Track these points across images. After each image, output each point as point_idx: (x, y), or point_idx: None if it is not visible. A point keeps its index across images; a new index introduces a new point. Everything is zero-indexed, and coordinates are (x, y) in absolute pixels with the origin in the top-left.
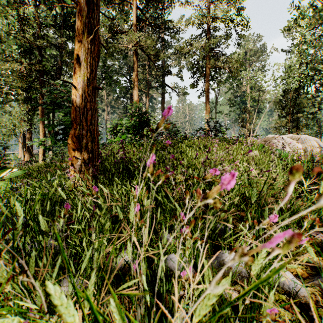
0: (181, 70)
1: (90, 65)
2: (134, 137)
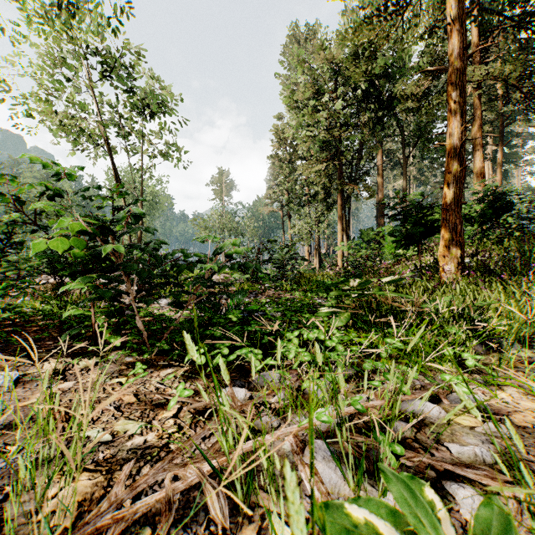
0: None
1: (458, 189)
2: (480, 230)
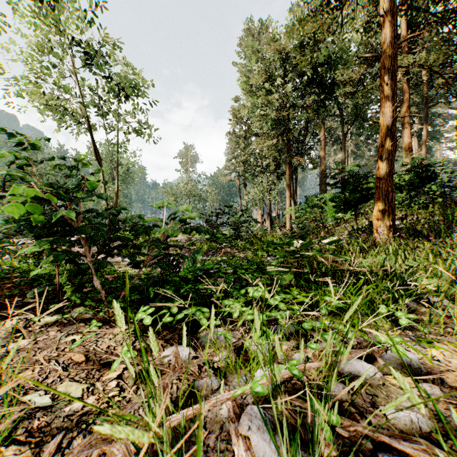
0: None
1: (390, 161)
2: (409, 196)
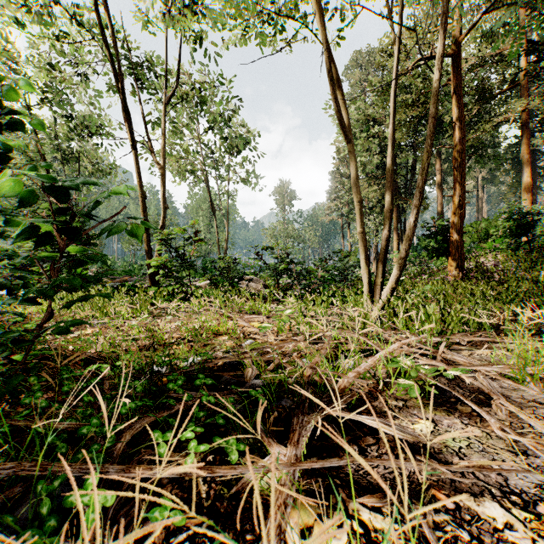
0: None
1: (459, 224)
2: (512, 242)
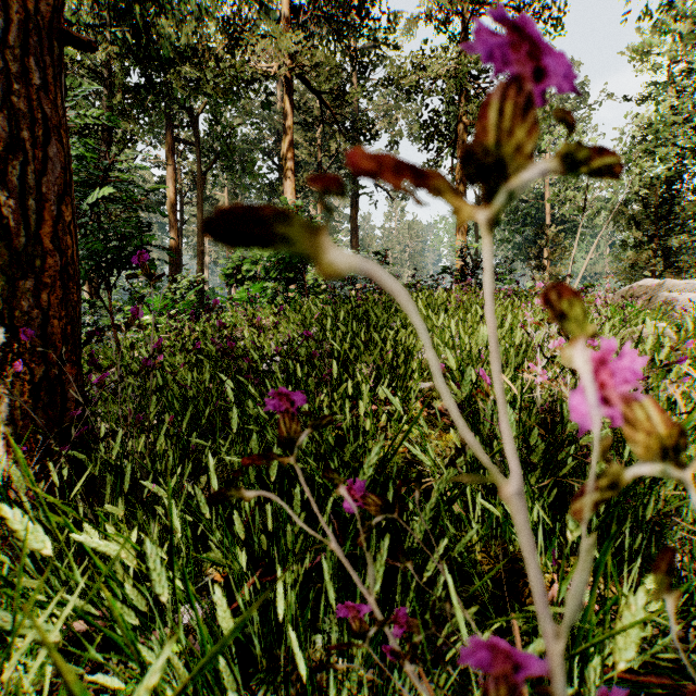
0: (396, 142)
1: None
2: (282, 288)
